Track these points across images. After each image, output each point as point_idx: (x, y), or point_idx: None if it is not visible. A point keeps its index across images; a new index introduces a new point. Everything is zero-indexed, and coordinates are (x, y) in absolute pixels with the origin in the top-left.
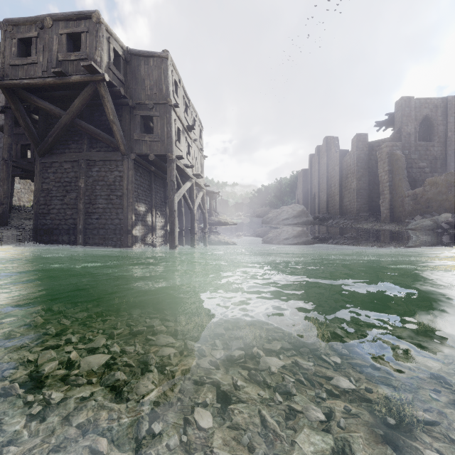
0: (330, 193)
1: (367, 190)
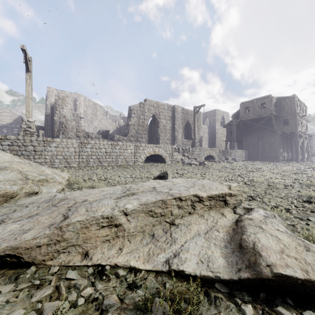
0: None
1: None
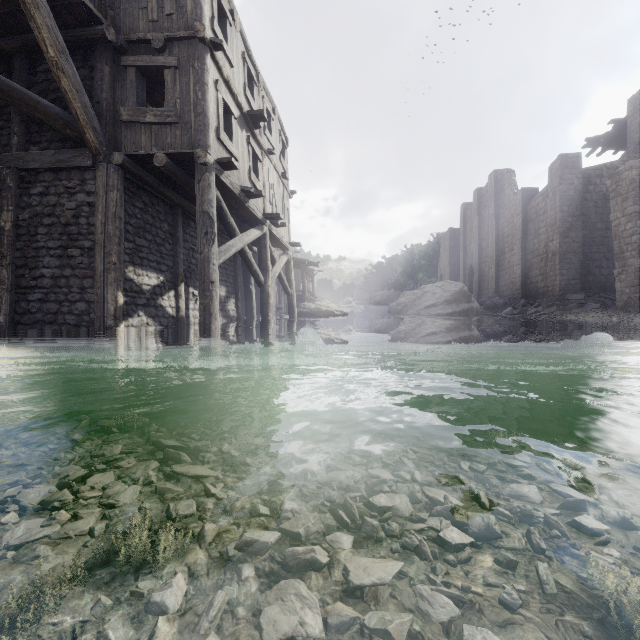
0: (501, 262)
1: (579, 253)
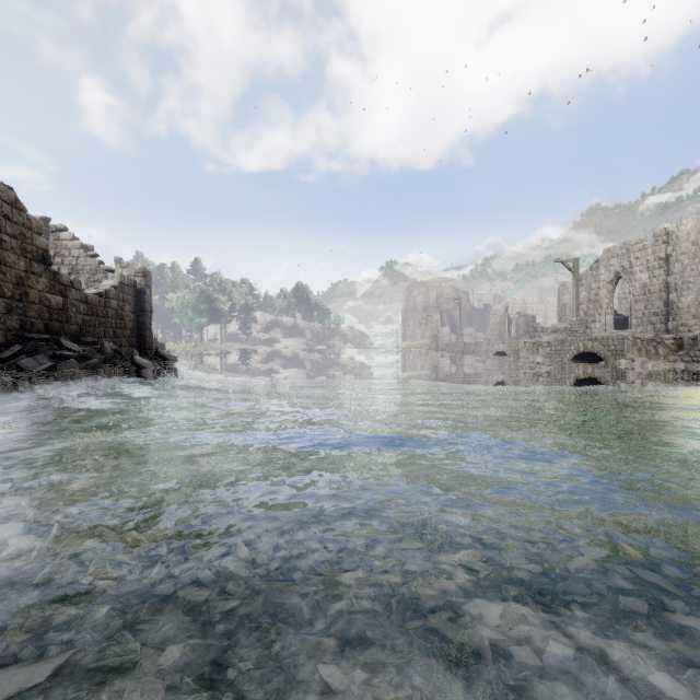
0: None
1: None
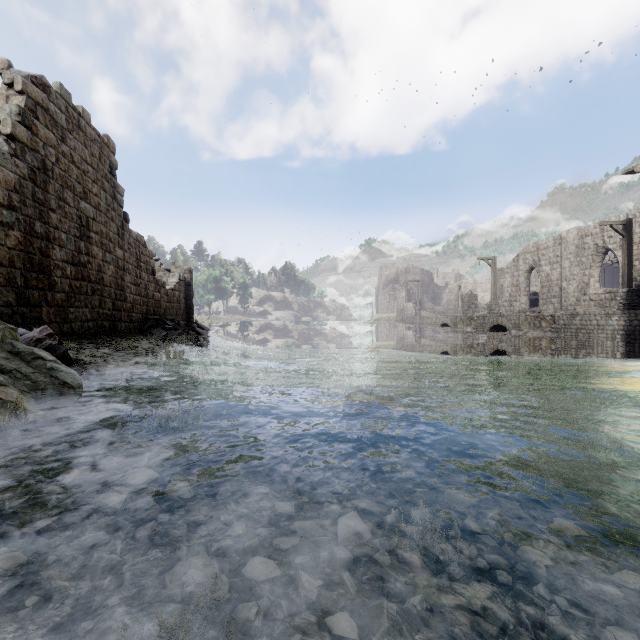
0: None
1: None
